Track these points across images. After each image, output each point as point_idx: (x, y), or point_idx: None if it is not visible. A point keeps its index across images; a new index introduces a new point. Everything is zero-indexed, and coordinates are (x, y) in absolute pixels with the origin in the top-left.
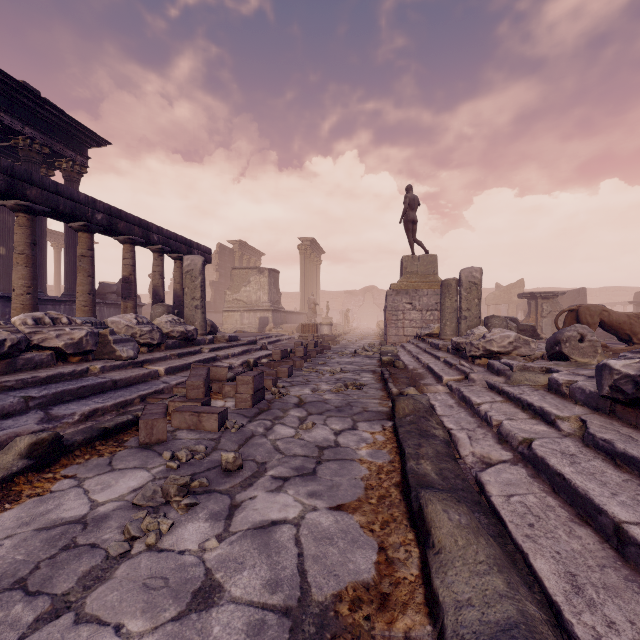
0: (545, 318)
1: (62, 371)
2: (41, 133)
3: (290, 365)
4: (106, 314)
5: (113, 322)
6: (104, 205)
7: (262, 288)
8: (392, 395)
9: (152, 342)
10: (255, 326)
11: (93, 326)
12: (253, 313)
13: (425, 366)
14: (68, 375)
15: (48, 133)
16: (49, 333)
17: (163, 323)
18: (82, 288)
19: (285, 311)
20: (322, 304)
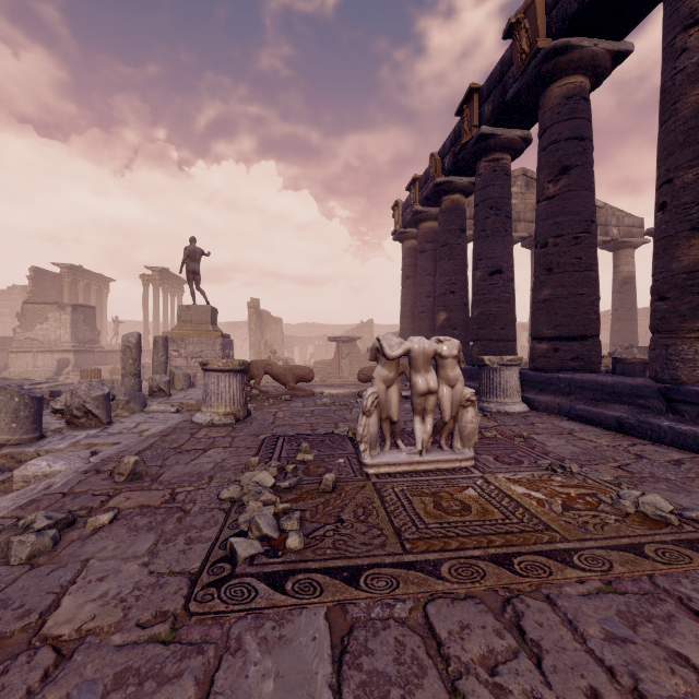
0: (345, 359)
1: None
2: None
3: None
4: None
5: None
6: None
7: (63, 326)
8: None
9: None
10: (52, 369)
11: None
12: (50, 354)
13: None
14: None
15: None
16: None
17: None
18: None
19: (103, 351)
20: None
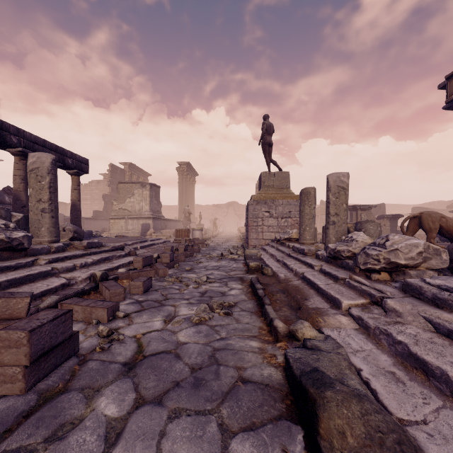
0: None
1: None
2: None
3: (147, 277)
4: None
5: None
6: None
7: (144, 199)
8: (278, 334)
9: None
10: (138, 231)
11: None
12: (136, 220)
13: (299, 276)
14: None
15: None
16: None
17: None
18: None
19: (165, 219)
20: (197, 214)
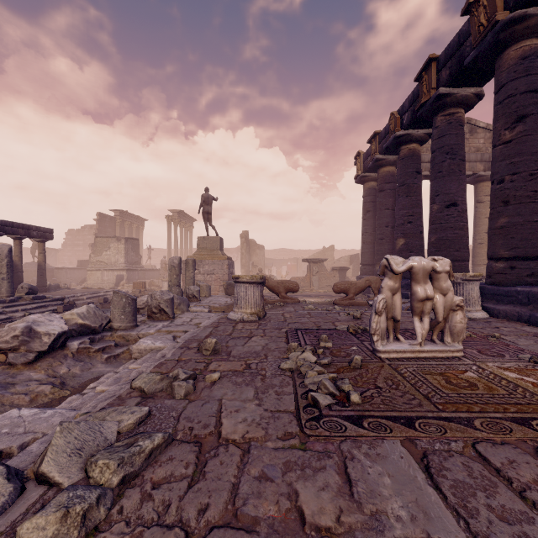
0: (315, 276)
1: None
2: None
3: None
4: None
5: None
6: None
7: (120, 252)
8: None
9: None
10: (113, 282)
11: None
12: (111, 272)
13: None
14: None
15: None
16: None
17: None
18: None
19: (144, 269)
20: None
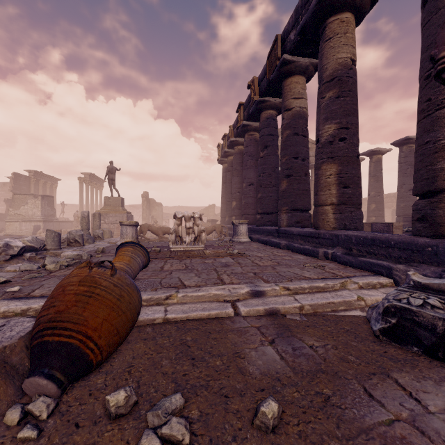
0: None
1: None
2: None
3: None
4: None
5: None
6: None
7: (37, 207)
8: None
9: None
10: (31, 231)
11: None
12: (29, 223)
13: None
14: None
15: None
16: None
17: None
18: None
19: (58, 221)
20: None
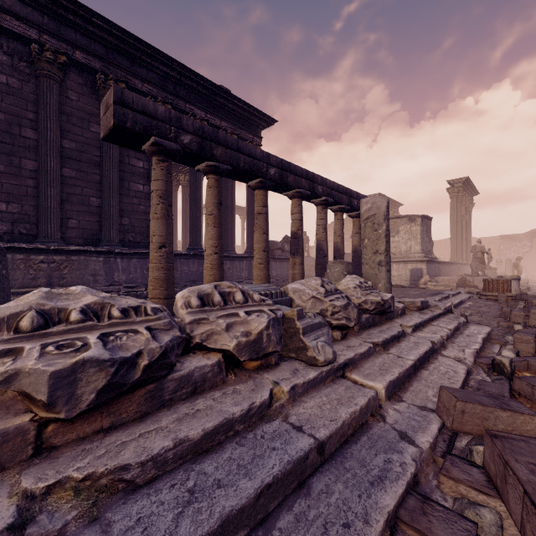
0: None
1: (229, 414)
2: (231, 124)
3: None
4: (273, 267)
5: (294, 291)
6: (276, 159)
7: (413, 237)
8: None
9: (347, 324)
10: (405, 278)
11: (272, 299)
12: (403, 264)
13: None
14: (239, 421)
15: (235, 123)
16: (216, 322)
17: (351, 289)
18: (258, 246)
19: (439, 261)
20: None
